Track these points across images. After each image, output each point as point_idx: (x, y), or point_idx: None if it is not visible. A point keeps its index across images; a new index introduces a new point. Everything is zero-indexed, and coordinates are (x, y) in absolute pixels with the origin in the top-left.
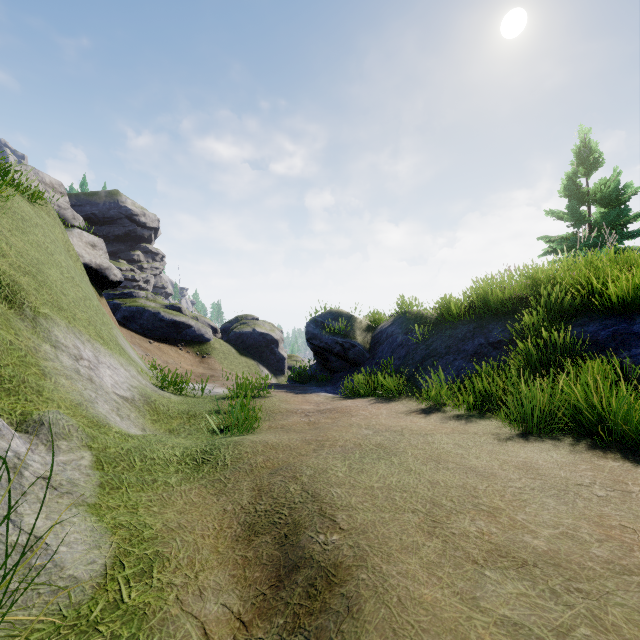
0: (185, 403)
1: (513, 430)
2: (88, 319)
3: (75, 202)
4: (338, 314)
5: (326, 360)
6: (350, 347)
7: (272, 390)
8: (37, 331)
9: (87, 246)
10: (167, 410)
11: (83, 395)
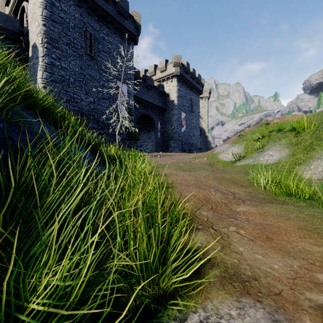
0: None
1: None
2: None
3: None
4: None
5: None
6: None
7: None
8: None
9: None
10: None
11: (322, 155)
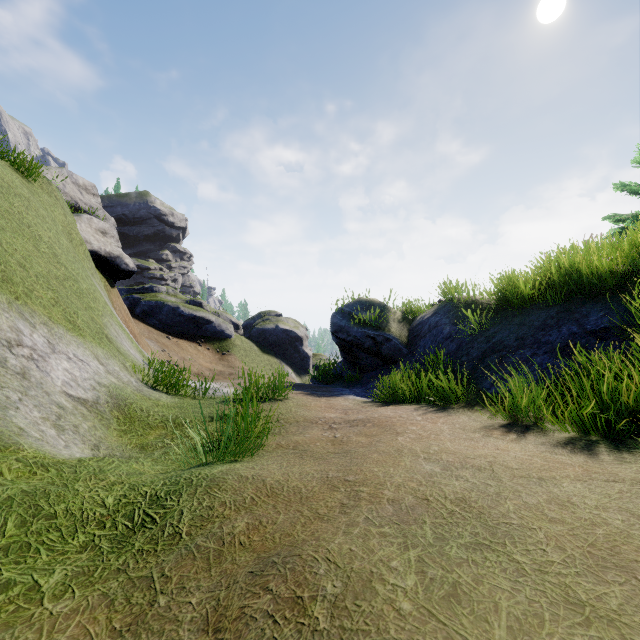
0: (177, 406)
1: None
2: (55, 298)
3: (107, 203)
4: (369, 303)
5: (355, 357)
6: (384, 341)
7: (290, 391)
8: None
9: (97, 233)
10: (146, 416)
11: None
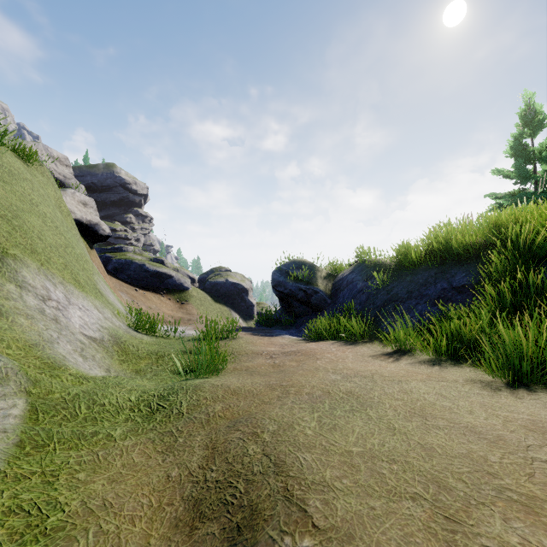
0: (156, 344)
1: (498, 378)
2: (64, 263)
3: (78, 173)
4: (301, 263)
5: (290, 305)
6: (312, 293)
7: (240, 332)
8: (3, 271)
9: (79, 204)
10: (136, 351)
11: (42, 335)
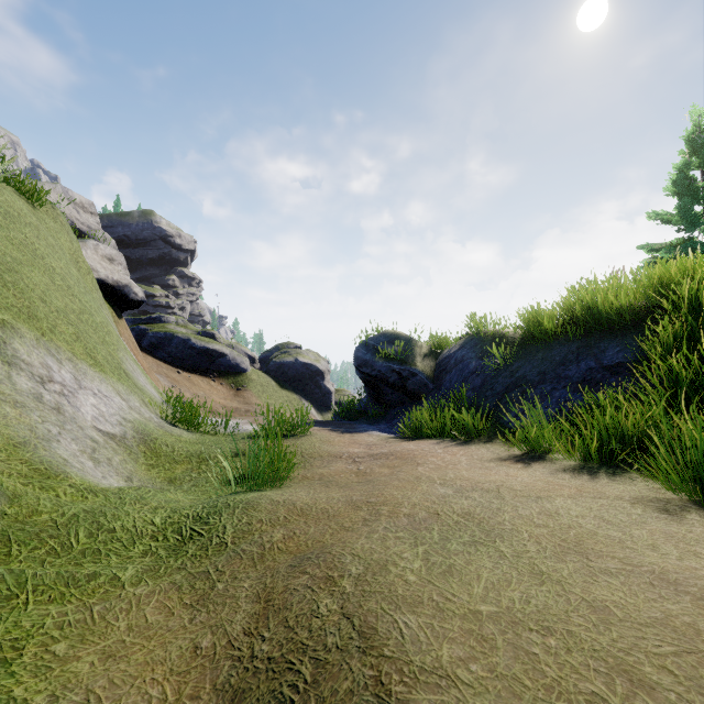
0: (200, 442)
1: (681, 494)
2: (76, 334)
3: (107, 223)
4: (394, 336)
5: (379, 392)
6: (409, 376)
7: (312, 428)
8: None
9: (103, 260)
10: (171, 452)
11: (35, 430)
